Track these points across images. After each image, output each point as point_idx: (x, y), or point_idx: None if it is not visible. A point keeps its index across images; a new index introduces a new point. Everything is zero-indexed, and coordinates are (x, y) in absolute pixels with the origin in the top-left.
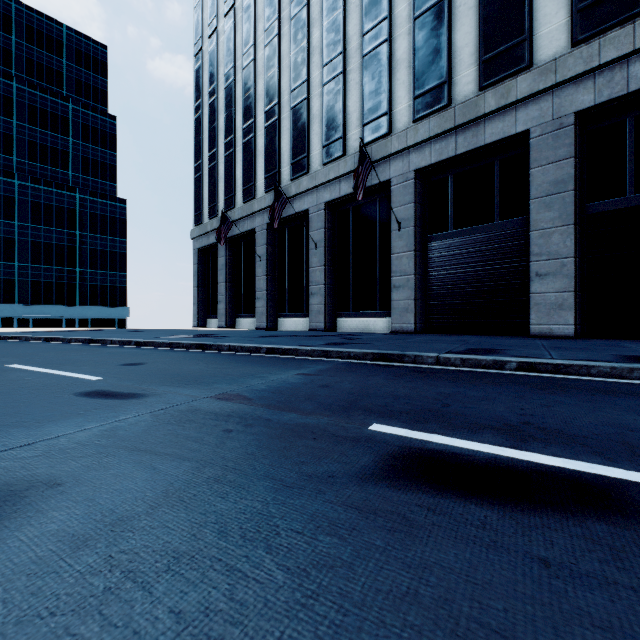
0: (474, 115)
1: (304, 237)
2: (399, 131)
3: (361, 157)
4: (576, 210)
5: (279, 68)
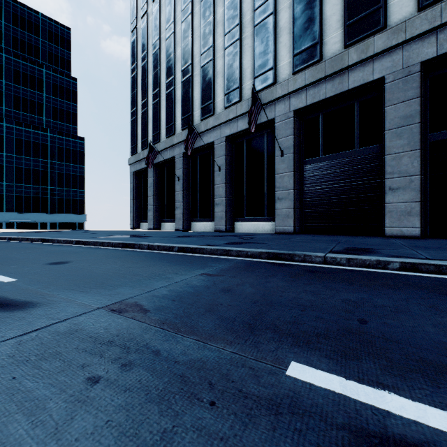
0: (340, 67)
1: (210, 162)
2: (282, 81)
3: (253, 99)
4: (421, 138)
5: (192, 38)
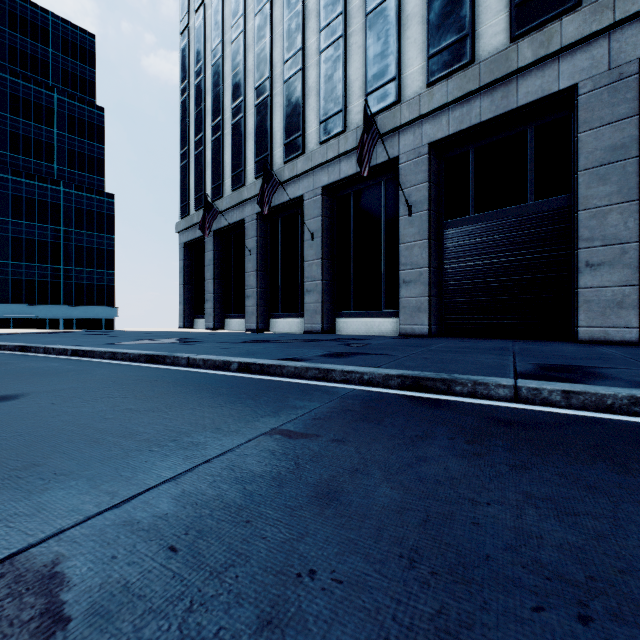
0: (504, 71)
1: (299, 227)
2: (410, 98)
3: (366, 123)
4: None
5: (271, 38)
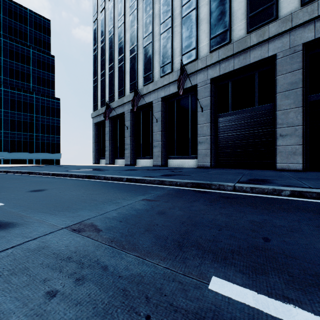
0: (244, 47)
1: (150, 116)
2: (202, 57)
3: (181, 70)
4: (303, 99)
5: (137, 26)
